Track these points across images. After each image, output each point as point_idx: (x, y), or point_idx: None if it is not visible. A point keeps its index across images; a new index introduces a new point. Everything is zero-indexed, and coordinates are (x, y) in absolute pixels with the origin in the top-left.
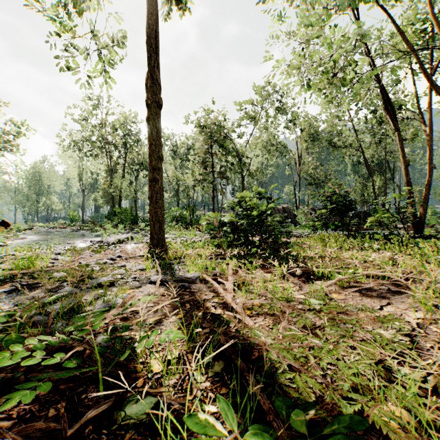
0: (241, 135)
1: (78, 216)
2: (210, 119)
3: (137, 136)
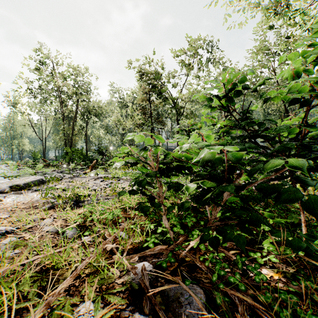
0: (176, 84)
1: (40, 155)
2: (149, 71)
3: (86, 87)
